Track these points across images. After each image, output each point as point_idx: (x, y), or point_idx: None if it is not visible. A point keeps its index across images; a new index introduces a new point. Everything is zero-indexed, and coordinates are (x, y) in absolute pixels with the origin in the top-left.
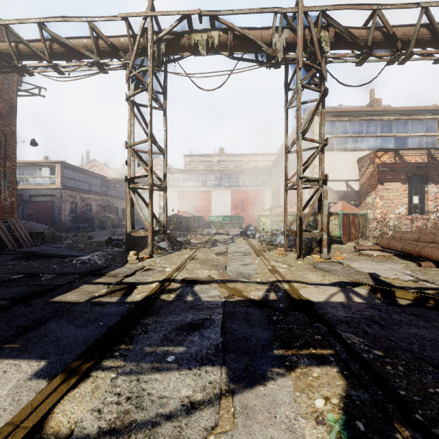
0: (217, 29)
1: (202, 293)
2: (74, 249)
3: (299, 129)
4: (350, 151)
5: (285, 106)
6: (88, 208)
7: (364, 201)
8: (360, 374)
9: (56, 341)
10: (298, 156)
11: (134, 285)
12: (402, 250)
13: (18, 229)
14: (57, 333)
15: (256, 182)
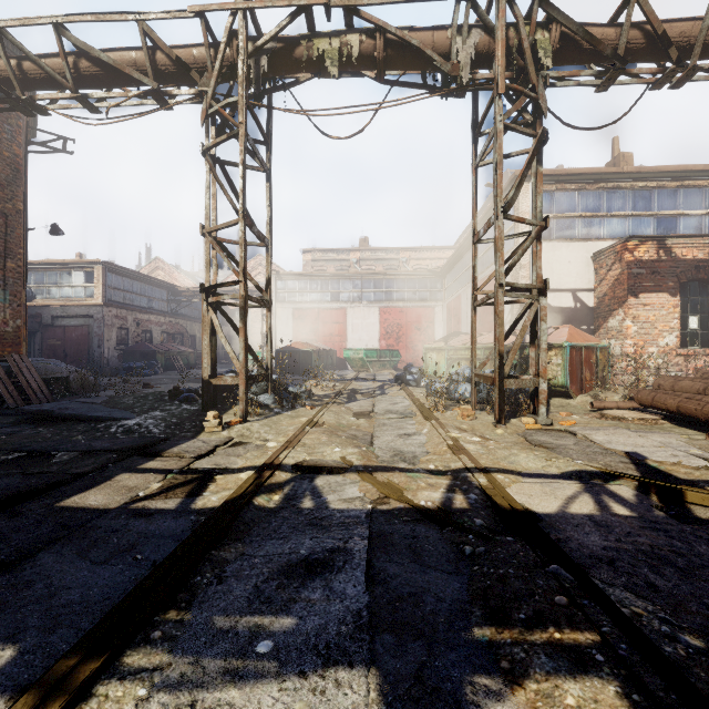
0: (357, 31)
1: (329, 492)
2: (116, 406)
3: (499, 200)
4: (580, 242)
5: (473, 163)
6: (146, 336)
7: (604, 325)
8: (669, 703)
9: (47, 599)
10: (496, 248)
11: (210, 474)
12: (679, 411)
13: (24, 372)
14: (53, 579)
15: (421, 293)
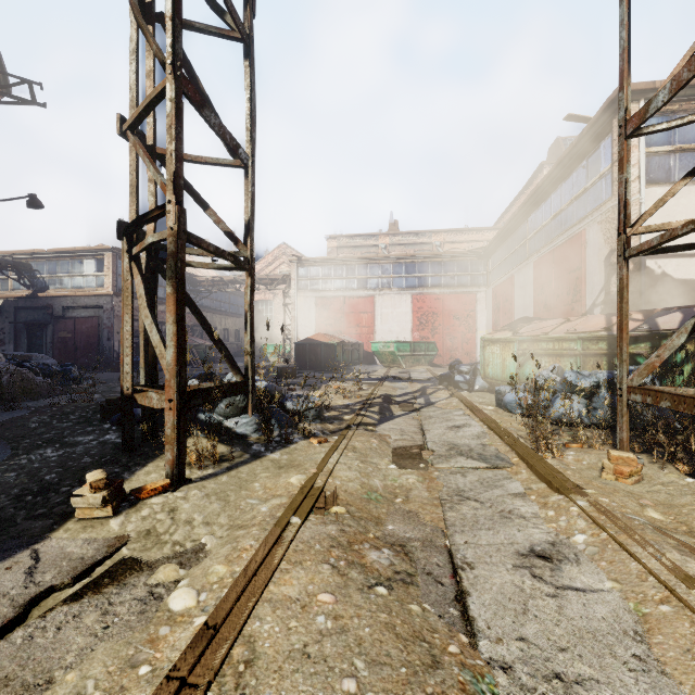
0: None
1: None
2: (2, 433)
3: None
4: None
5: None
6: (162, 328)
7: None
8: None
9: None
10: None
11: None
12: None
13: None
14: None
15: (460, 277)
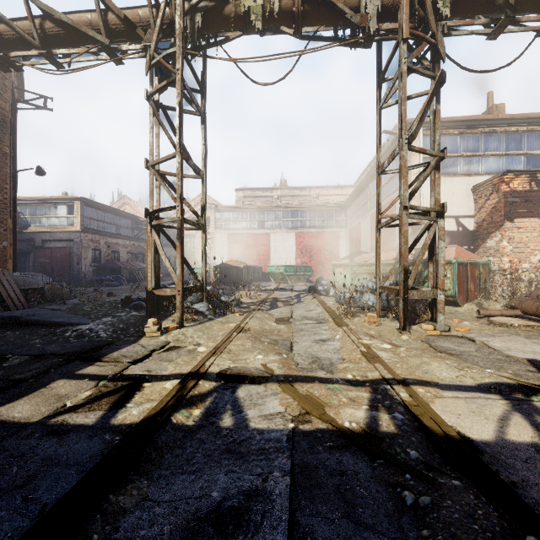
0: None
1: (250, 406)
2: (76, 313)
3: (403, 133)
4: (461, 177)
5: (378, 105)
6: (115, 256)
7: (483, 245)
8: None
9: None
10: (401, 175)
11: (139, 381)
12: None
13: (4, 284)
14: None
15: (328, 221)
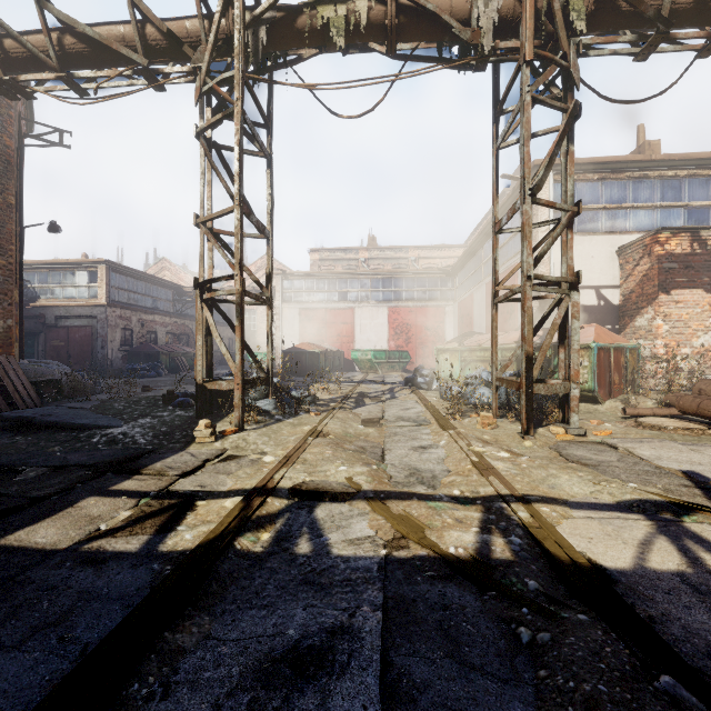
0: None
1: (332, 529)
2: (104, 412)
3: (526, 182)
4: (603, 235)
5: (494, 145)
6: (151, 337)
7: (631, 324)
8: None
9: None
10: (523, 235)
11: (191, 498)
12: None
13: (10, 375)
14: None
15: (431, 292)
